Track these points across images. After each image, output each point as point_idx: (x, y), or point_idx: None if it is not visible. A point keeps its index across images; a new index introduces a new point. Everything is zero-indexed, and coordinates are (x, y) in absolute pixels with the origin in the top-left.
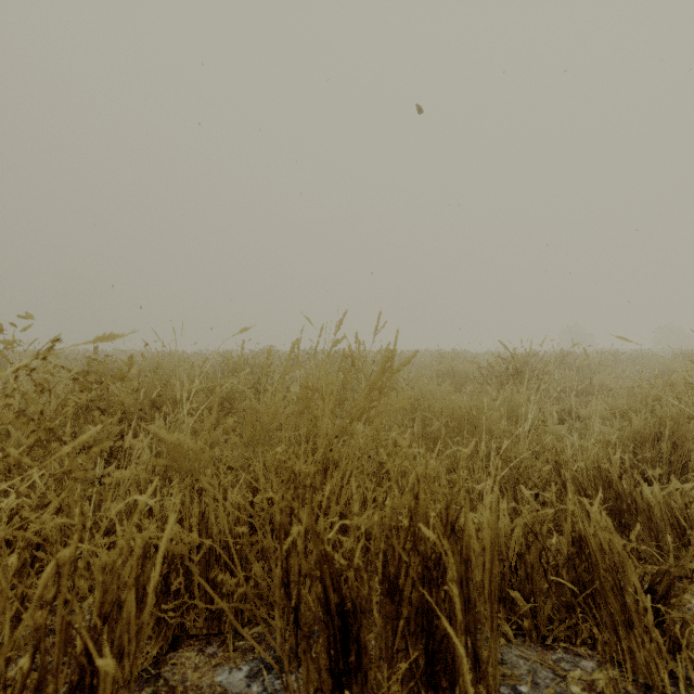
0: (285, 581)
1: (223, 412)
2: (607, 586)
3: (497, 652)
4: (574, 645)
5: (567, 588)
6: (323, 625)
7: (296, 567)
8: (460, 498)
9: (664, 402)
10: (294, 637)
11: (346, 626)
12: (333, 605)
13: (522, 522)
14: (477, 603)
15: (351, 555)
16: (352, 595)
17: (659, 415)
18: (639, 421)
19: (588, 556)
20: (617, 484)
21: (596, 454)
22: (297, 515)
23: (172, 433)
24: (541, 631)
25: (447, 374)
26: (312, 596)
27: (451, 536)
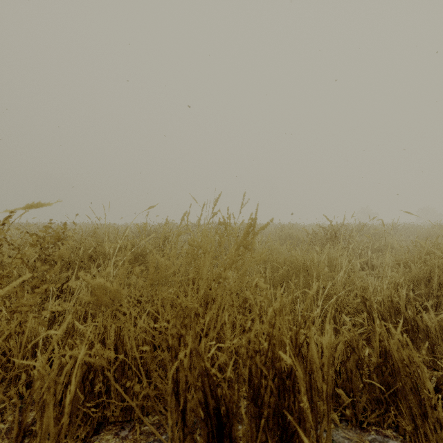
0: (175, 390)
1: (138, 263)
2: (407, 387)
3: (330, 437)
4: (382, 428)
5: (377, 387)
6: (204, 423)
7: (183, 379)
8: (306, 327)
9: (432, 256)
10: (181, 433)
11: (221, 424)
12: (211, 408)
13: (343, 339)
14: (318, 404)
15: (224, 365)
16: (226, 401)
17: (430, 265)
18: (416, 269)
19: (391, 365)
20: (404, 311)
21: (390, 291)
22: (184, 340)
23: (103, 277)
24: (358, 417)
25: (286, 238)
26: (196, 402)
27: (299, 355)
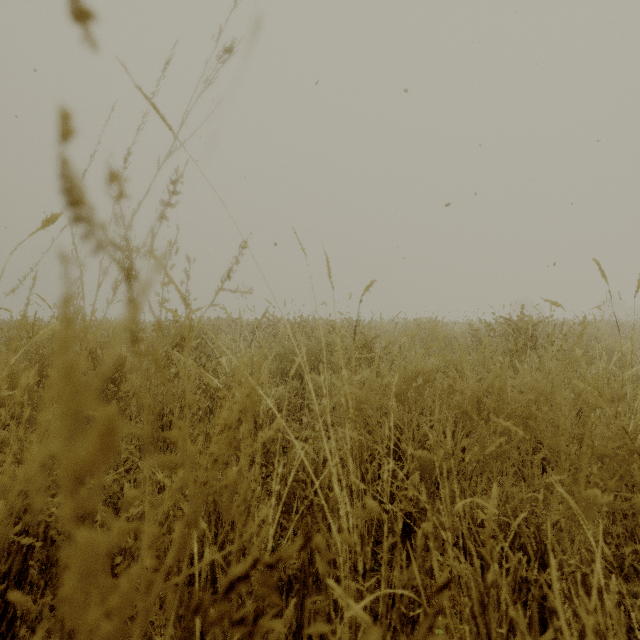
0: None
1: None
2: None
3: None
4: None
5: None
6: None
7: None
8: None
9: None
10: None
11: None
12: None
13: None
14: None
15: None
16: None
17: None
18: None
19: None
20: None
21: None
22: None
23: None
24: None
25: (426, 341)
26: None
27: None
